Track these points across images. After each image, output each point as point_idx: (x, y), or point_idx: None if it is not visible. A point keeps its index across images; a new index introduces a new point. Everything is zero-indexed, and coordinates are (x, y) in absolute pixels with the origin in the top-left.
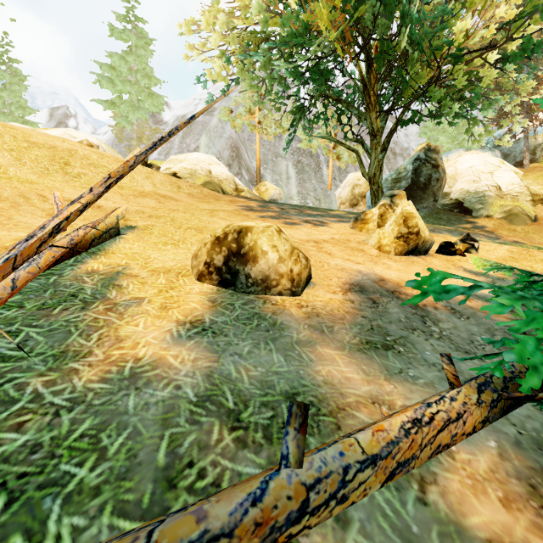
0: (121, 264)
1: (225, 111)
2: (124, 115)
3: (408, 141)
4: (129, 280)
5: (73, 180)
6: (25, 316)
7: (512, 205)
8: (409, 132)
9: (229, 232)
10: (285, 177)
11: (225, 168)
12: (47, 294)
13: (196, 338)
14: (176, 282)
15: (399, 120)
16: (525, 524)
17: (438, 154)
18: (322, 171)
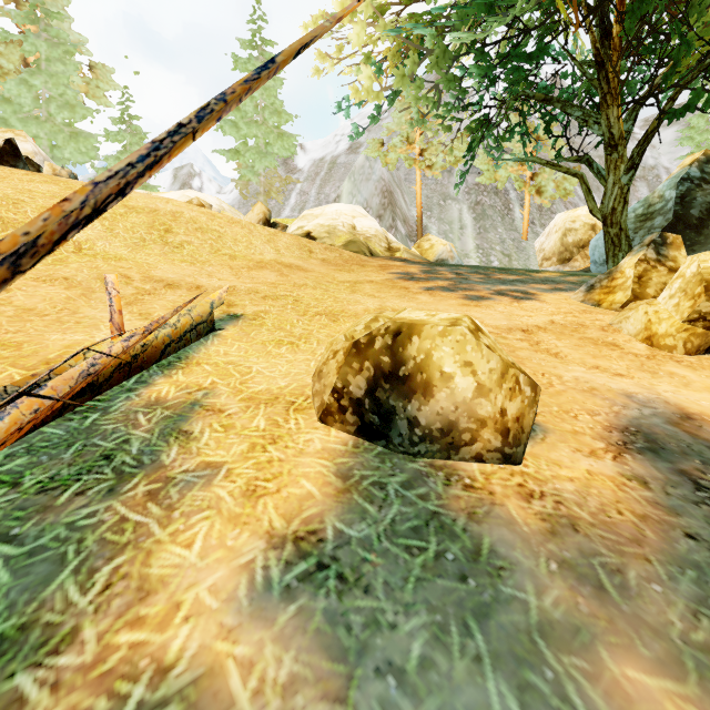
0: (204, 385)
1: (374, 145)
2: (249, 166)
3: (655, 155)
4: (206, 420)
5: (173, 251)
6: (8, 510)
7: None
8: (657, 142)
9: (377, 332)
10: (457, 227)
11: (373, 221)
12: (69, 454)
13: (301, 594)
14: (282, 426)
15: (664, 114)
16: None
17: None
18: (513, 214)
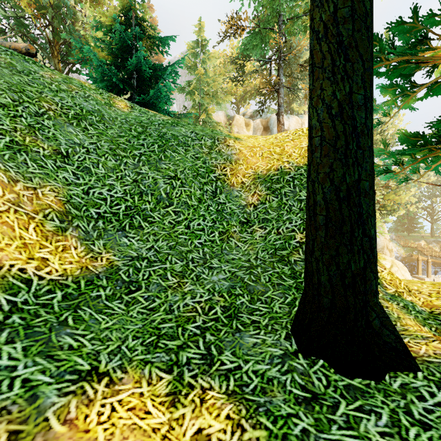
0: None
1: None
2: None
3: None
4: None
5: None
6: None
7: None
8: None
9: None
10: None
11: None
12: None
13: None
14: None
15: (70, 69)
16: None
17: None
18: None
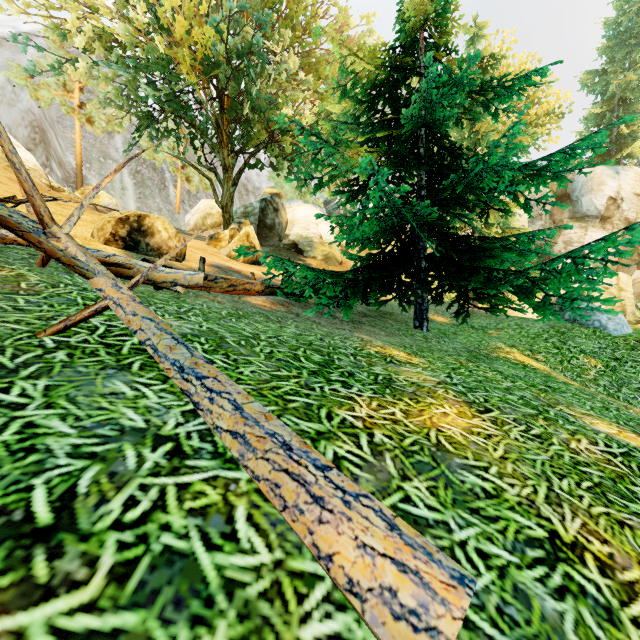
0: None
1: (19, 71)
2: None
3: (260, 181)
4: None
5: None
6: None
7: (328, 251)
8: (261, 173)
9: (130, 215)
10: (119, 187)
11: (29, 154)
12: None
13: None
14: (90, 243)
15: (246, 164)
16: (267, 304)
17: (280, 200)
18: (169, 191)
